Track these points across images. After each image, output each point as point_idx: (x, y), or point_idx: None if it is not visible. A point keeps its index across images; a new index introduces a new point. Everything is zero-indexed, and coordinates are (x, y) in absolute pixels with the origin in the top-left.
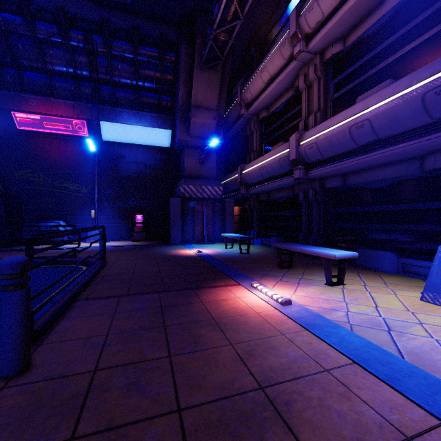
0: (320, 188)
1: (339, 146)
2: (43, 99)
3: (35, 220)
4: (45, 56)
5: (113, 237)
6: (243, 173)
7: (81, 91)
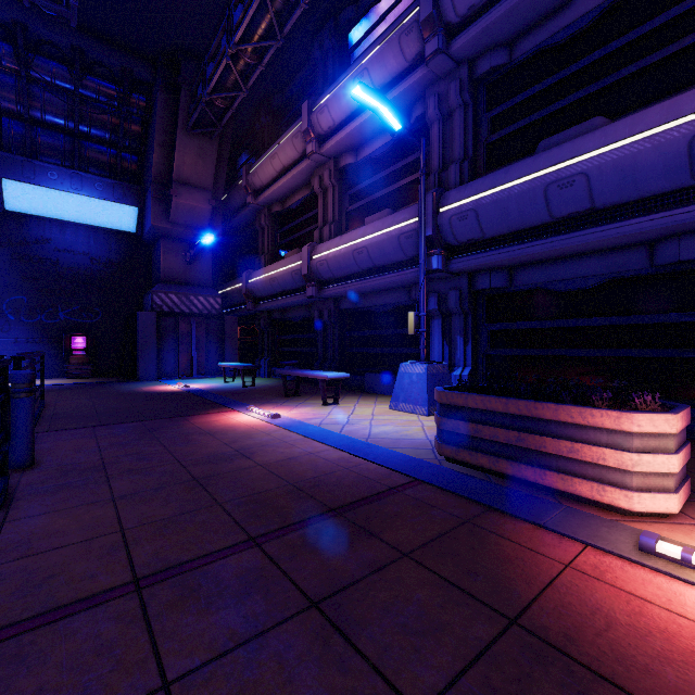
0: (334, 309)
1: (346, 267)
2: None
3: None
4: None
5: None
6: (250, 282)
7: None
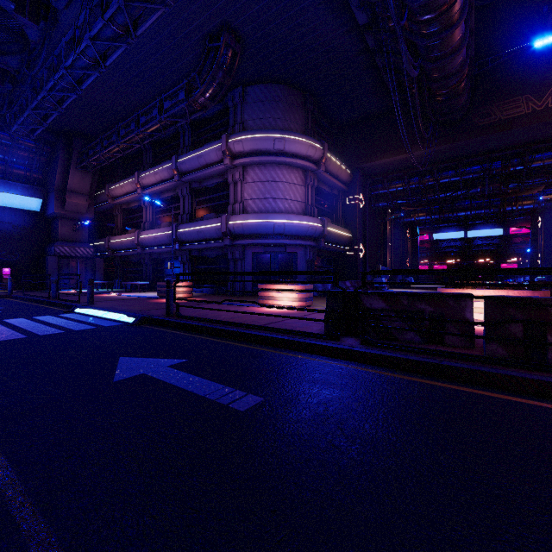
0: (150, 258)
1: (152, 243)
2: None
3: None
4: None
5: None
6: (110, 242)
7: None
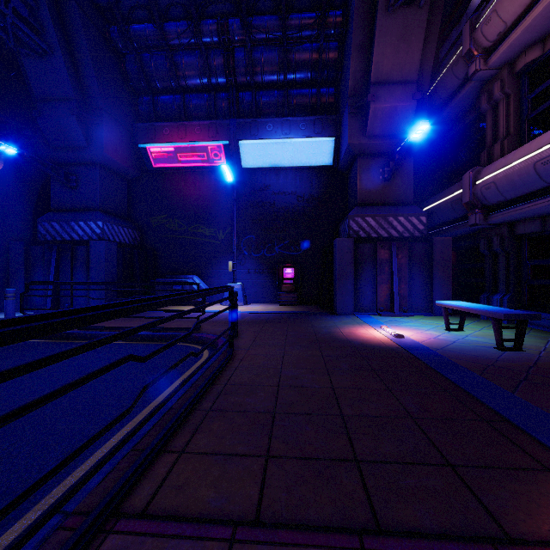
0: None
1: None
2: (176, 125)
3: (170, 274)
4: (177, 68)
5: (255, 298)
6: (478, 183)
7: (217, 105)
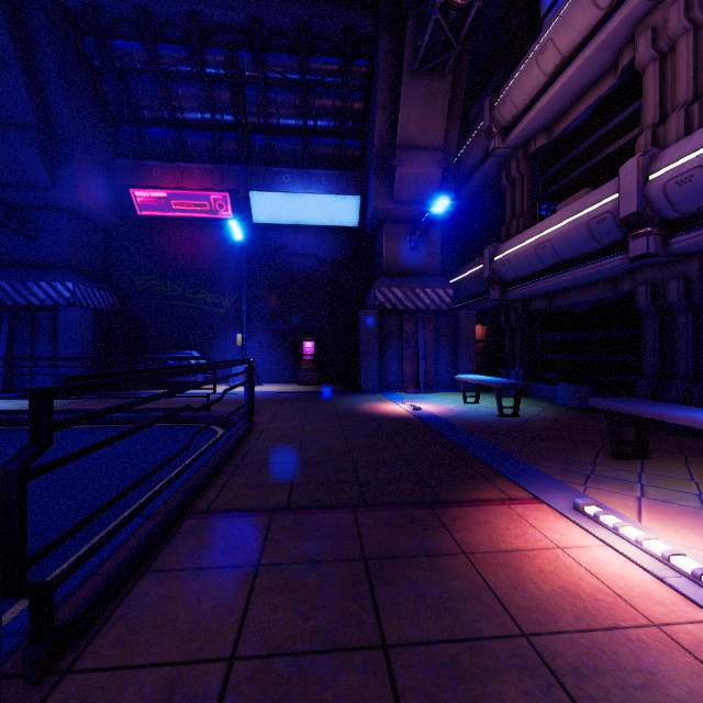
0: (700, 275)
1: None
2: (170, 166)
3: (161, 349)
4: (173, 98)
5: (269, 377)
6: (496, 260)
7: (222, 147)
